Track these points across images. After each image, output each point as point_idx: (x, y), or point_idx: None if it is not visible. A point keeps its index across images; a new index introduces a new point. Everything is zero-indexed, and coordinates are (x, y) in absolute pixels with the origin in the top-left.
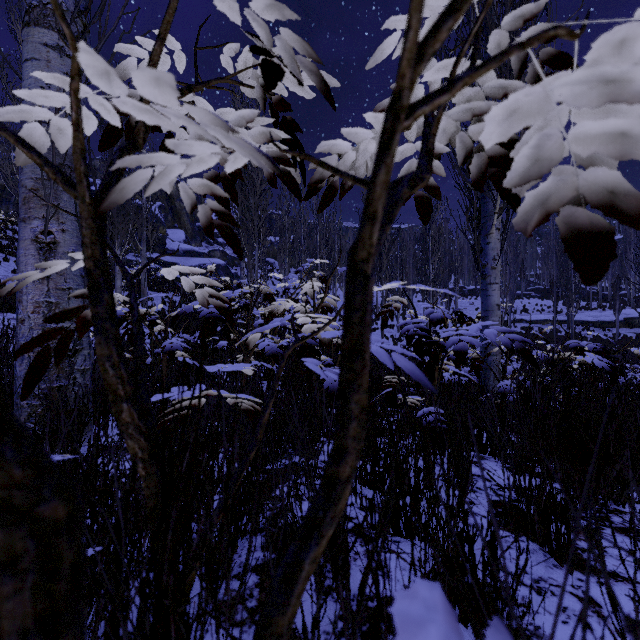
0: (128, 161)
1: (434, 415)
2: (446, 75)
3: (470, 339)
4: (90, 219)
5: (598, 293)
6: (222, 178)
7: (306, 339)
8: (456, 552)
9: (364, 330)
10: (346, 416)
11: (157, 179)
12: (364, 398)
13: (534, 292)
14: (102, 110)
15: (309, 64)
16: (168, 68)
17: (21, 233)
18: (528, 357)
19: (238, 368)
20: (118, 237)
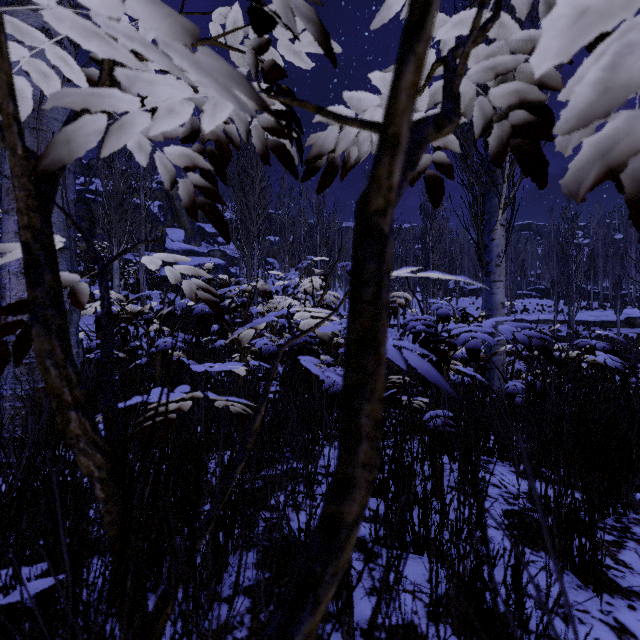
0: (68, 98)
1: (442, 418)
2: (463, 32)
3: (483, 336)
4: (24, 177)
5: (599, 293)
6: (208, 153)
7: (303, 335)
8: (473, 576)
9: (379, 312)
10: (353, 434)
11: (116, 133)
12: (378, 409)
13: (534, 292)
14: (65, 67)
15: (305, 9)
16: (152, 37)
17: (4, 225)
18: (548, 356)
19: (228, 368)
20: (116, 235)
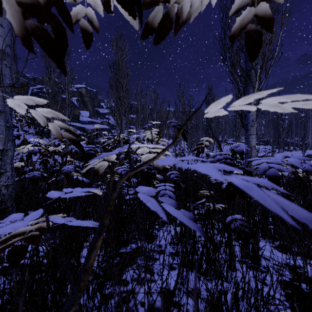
0: None
1: (239, 221)
2: None
3: (279, 166)
4: None
5: (293, 142)
6: None
7: (141, 167)
8: None
9: None
10: None
11: None
12: None
13: (261, 142)
14: None
15: None
16: None
17: None
18: None
19: (79, 194)
20: None
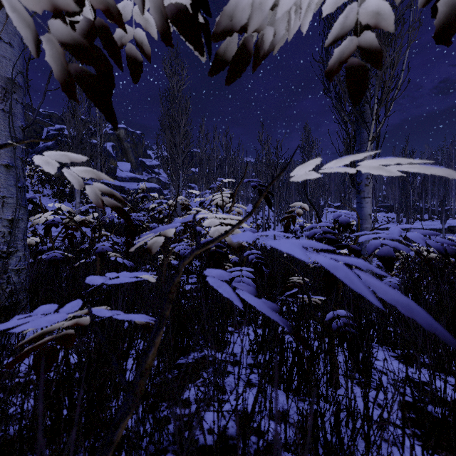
0: None
1: (343, 319)
2: None
3: (395, 243)
4: None
5: (428, 208)
6: (98, 29)
7: (210, 244)
8: None
9: None
10: None
11: None
12: None
13: (382, 208)
14: None
15: None
16: None
17: None
18: None
19: (128, 279)
20: (77, 165)
